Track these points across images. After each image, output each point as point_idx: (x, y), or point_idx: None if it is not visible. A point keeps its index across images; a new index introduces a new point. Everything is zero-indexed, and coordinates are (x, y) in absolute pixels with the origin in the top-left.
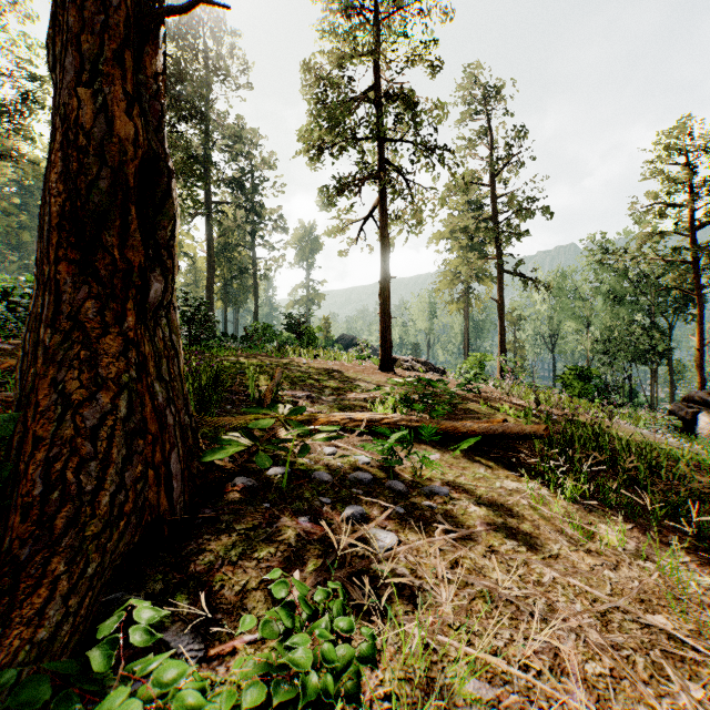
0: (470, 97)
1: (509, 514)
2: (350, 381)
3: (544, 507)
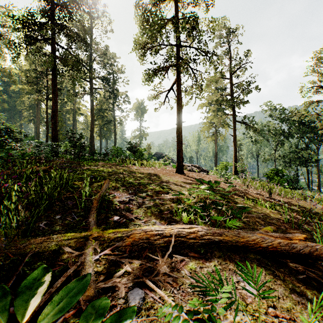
0: (219, 35)
1: None
2: (159, 182)
3: None
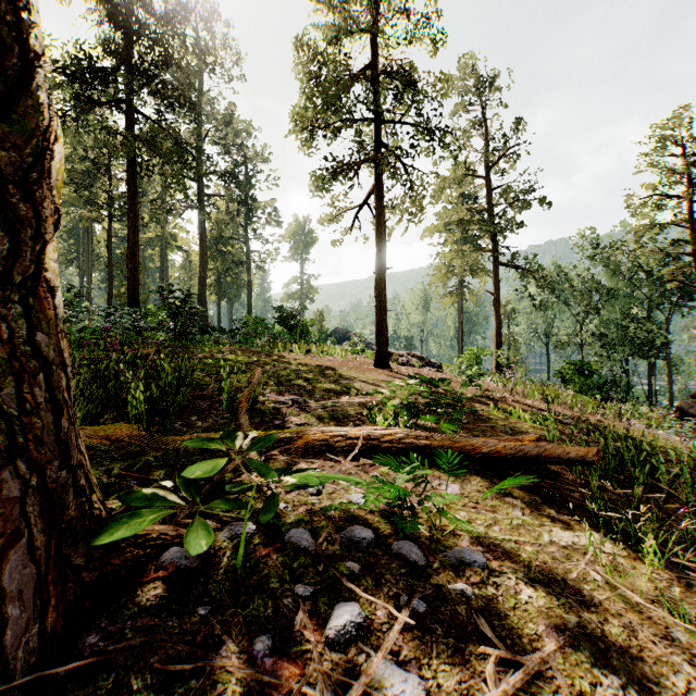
0: (466, 87)
1: (580, 600)
2: (343, 379)
3: (622, 581)
